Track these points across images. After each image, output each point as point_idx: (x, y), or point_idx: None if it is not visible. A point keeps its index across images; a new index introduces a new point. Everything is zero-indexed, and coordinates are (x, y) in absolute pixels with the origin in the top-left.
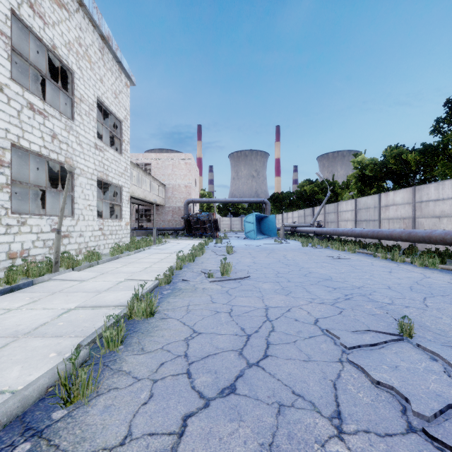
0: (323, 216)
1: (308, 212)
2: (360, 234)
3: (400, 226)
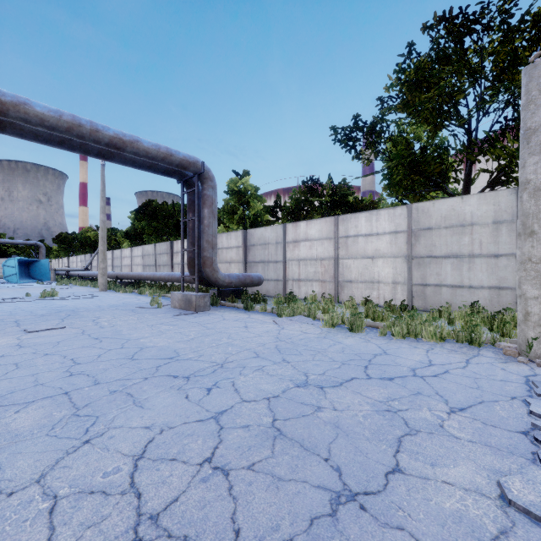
0: (97, 262)
1: (88, 257)
2: (97, 275)
3: (128, 270)
